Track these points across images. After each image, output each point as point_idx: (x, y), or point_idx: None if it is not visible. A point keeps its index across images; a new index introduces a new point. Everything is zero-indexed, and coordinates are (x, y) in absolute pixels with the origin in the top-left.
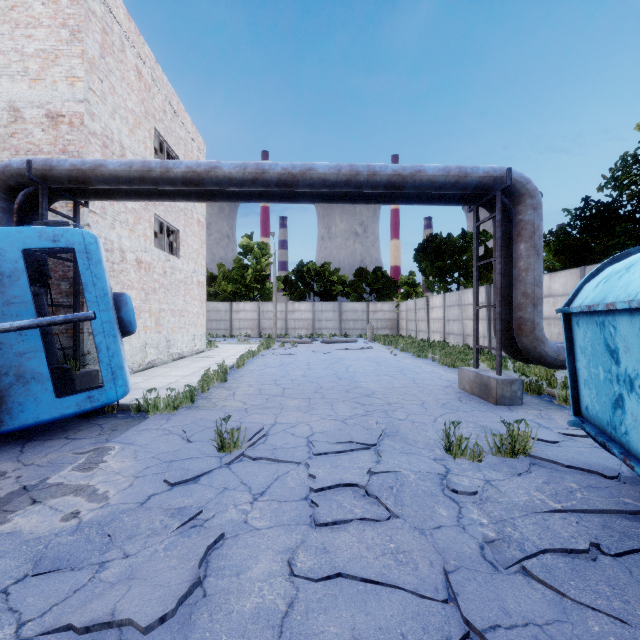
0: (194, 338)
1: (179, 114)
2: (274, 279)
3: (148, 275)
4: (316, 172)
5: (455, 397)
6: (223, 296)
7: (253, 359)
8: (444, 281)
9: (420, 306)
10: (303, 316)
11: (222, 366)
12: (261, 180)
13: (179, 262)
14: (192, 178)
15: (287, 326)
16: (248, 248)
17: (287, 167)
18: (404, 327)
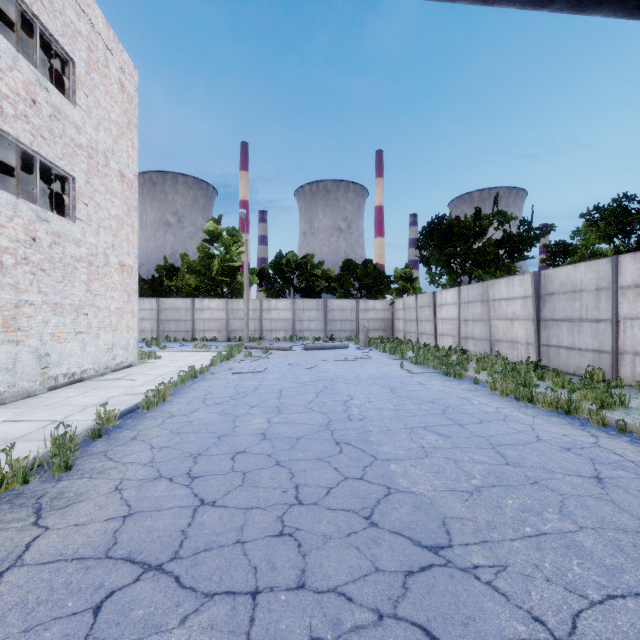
0: (112, 347)
1: None
2: (245, 270)
3: None
4: None
5: None
6: (186, 292)
7: (193, 382)
8: (453, 272)
9: (423, 303)
10: (281, 315)
11: (100, 413)
12: None
13: (74, 228)
14: None
15: (262, 327)
16: (215, 234)
17: None
18: (401, 328)
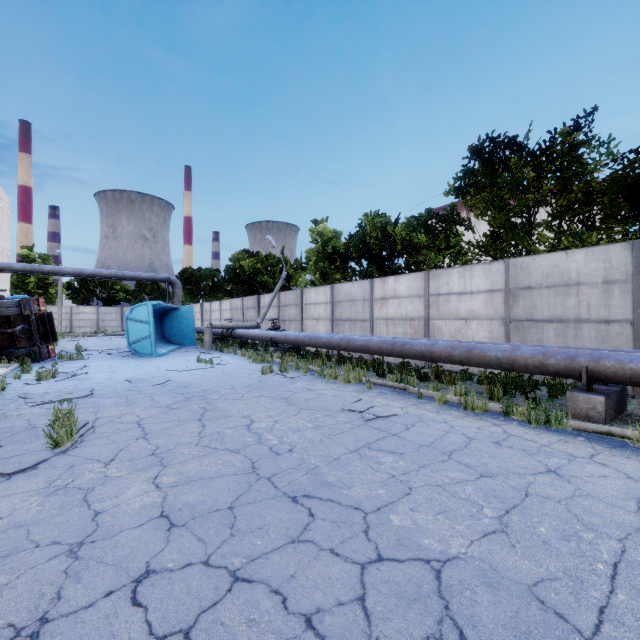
0: None
1: (0, 194)
2: (60, 287)
3: None
4: (103, 274)
5: None
6: None
7: (59, 342)
8: (194, 297)
9: None
10: (88, 317)
11: None
12: (81, 275)
13: (0, 285)
14: (53, 272)
15: (72, 325)
16: (30, 259)
17: (92, 271)
18: None
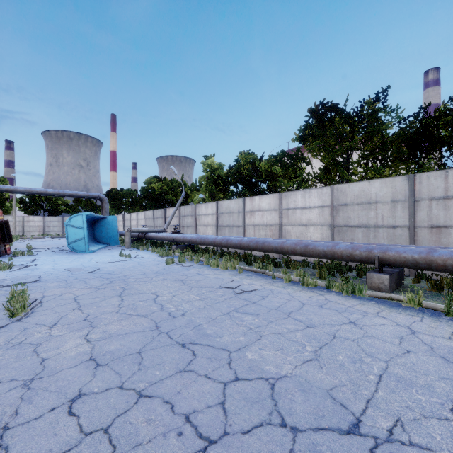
0: None
1: None
2: (14, 202)
3: None
4: (48, 192)
5: None
6: None
7: (14, 243)
8: (118, 209)
9: None
10: (36, 224)
11: None
12: (31, 192)
13: None
14: (8, 191)
15: (24, 230)
16: None
17: (39, 190)
18: None
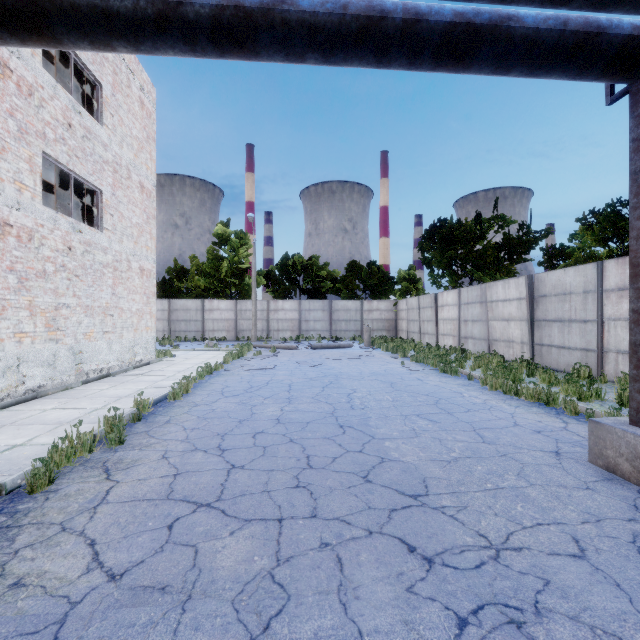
0: (133, 346)
1: None
2: (253, 272)
3: (27, 248)
4: None
5: (624, 505)
6: (196, 293)
7: (210, 378)
8: (455, 274)
9: (425, 304)
10: (288, 316)
11: (137, 401)
12: None
13: (102, 237)
14: None
15: (269, 327)
16: (223, 237)
17: None
18: (404, 328)
